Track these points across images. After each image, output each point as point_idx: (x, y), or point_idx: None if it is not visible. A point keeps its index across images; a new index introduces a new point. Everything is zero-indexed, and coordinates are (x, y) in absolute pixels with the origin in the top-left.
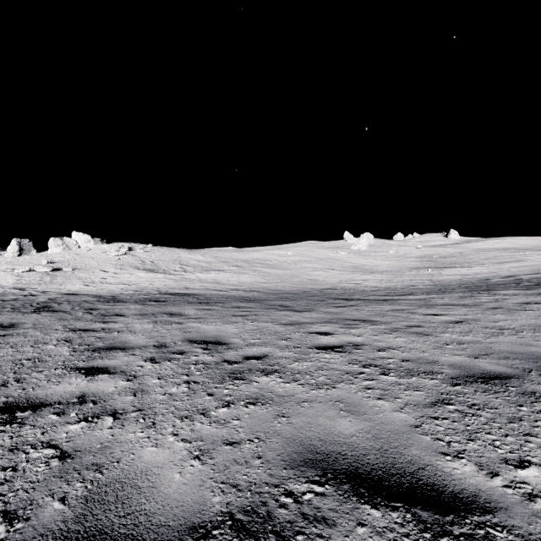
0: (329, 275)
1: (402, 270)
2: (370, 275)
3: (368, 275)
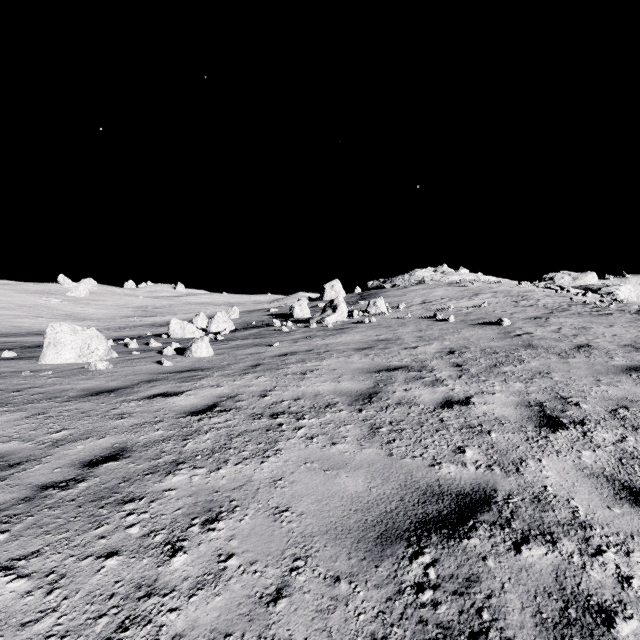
0: (37, 322)
1: (115, 318)
2: (82, 322)
3: (80, 322)
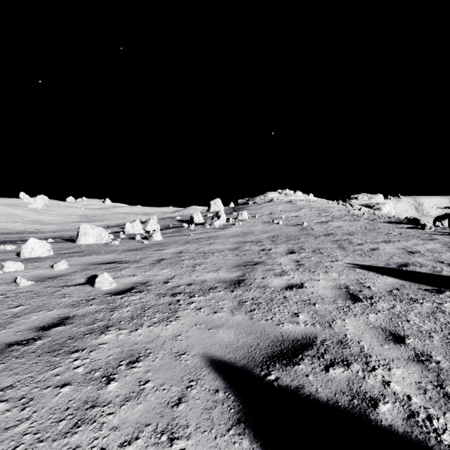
0: (15, 225)
1: (68, 223)
2: (46, 226)
3: (45, 226)
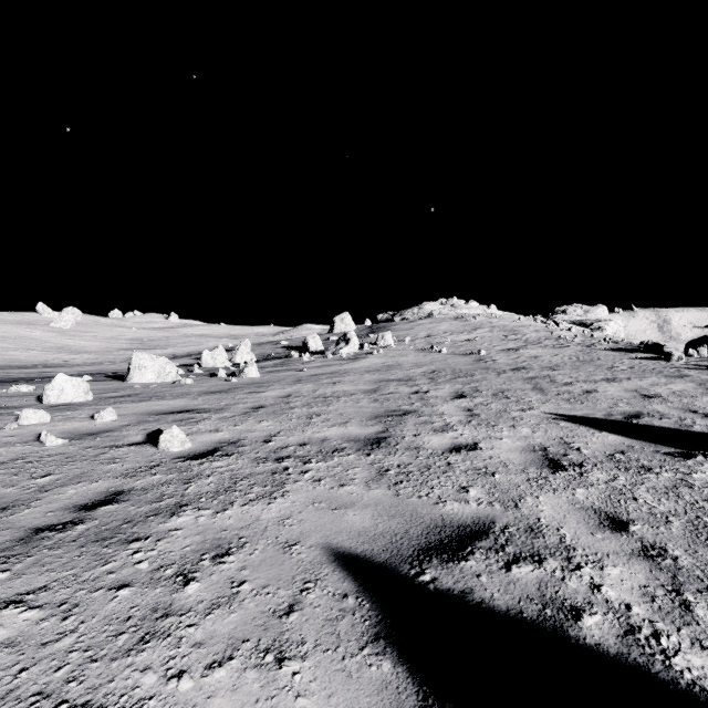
0: (30, 355)
1: (112, 351)
2: (79, 355)
3: (77, 355)
